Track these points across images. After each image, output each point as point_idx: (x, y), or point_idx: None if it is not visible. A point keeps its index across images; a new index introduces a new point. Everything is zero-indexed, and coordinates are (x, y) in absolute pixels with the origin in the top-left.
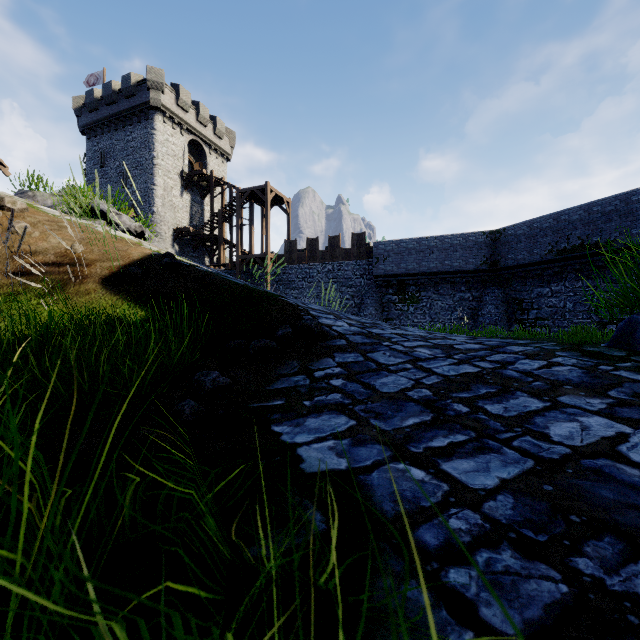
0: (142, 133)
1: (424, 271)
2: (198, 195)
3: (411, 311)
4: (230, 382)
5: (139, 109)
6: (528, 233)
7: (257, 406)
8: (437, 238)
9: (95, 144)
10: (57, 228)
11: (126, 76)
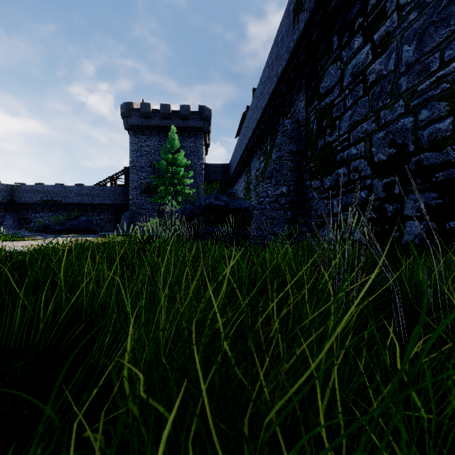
0: None
1: None
2: None
3: None
4: None
5: None
6: (30, 190)
7: None
8: None
9: None
10: None
11: None
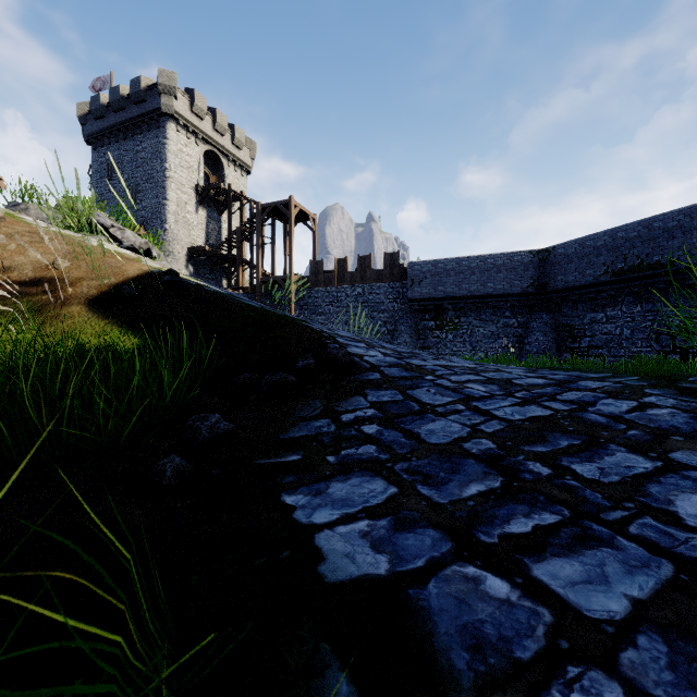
0: (153, 143)
1: (464, 294)
2: (215, 211)
3: (450, 339)
4: (234, 428)
5: (150, 116)
6: (580, 252)
7: (265, 463)
8: (479, 258)
9: (101, 155)
10: (39, 240)
11: (135, 80)
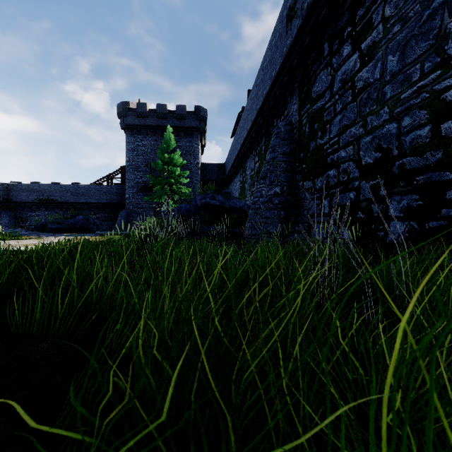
0: None
1: None
2: None
3: None
4: None
5: None
6: (26, 189)
7: None
8: None
9: None
10: None
11: None
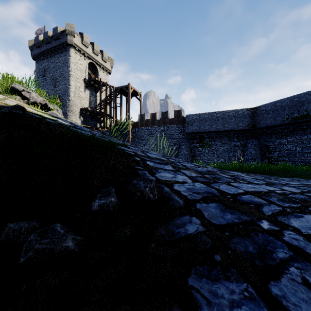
0: (63, 58)
1: (214, 130)
2: (93, 91)
3: (206, 152)
4: None
5: (62, 45)
6: (273, 108)
7: None
8: (221, 112)
9: (40, 65)
10: None
11: (55, 28)
